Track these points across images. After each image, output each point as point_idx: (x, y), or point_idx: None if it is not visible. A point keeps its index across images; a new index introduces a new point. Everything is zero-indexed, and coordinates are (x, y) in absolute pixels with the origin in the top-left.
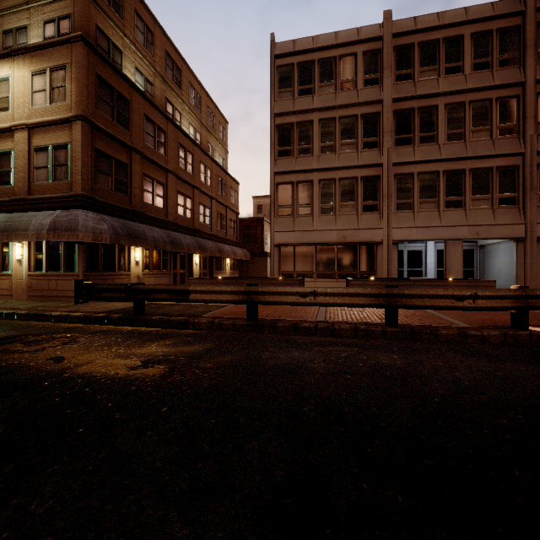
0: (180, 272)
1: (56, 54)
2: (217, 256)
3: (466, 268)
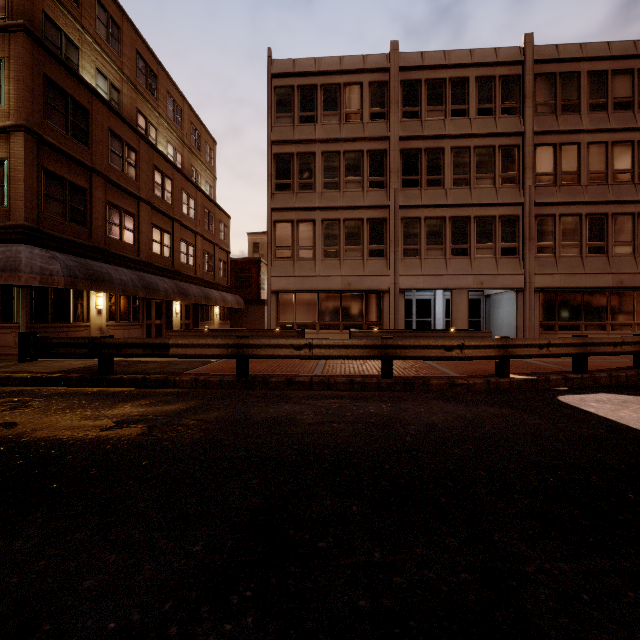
0: (155, 322)
1: None
2: (203, 304)
3: (473, 319)
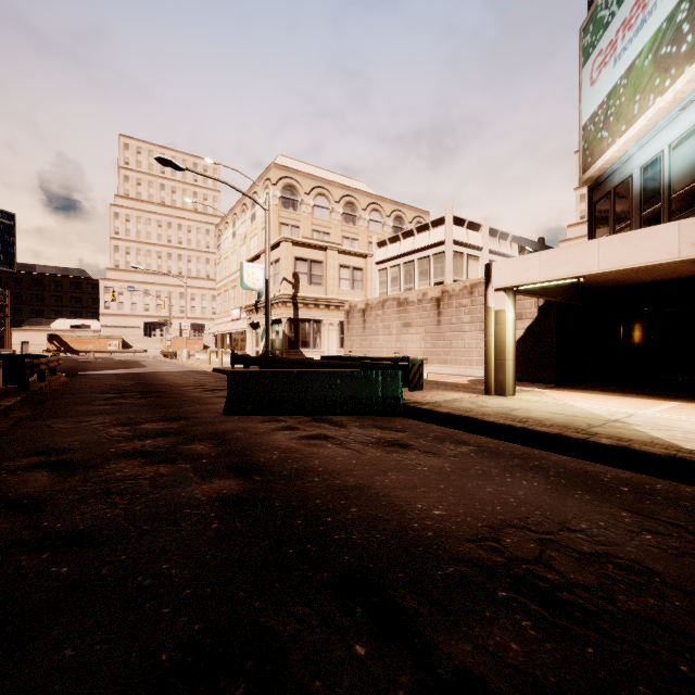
0: None
1: None
2: None
3: None
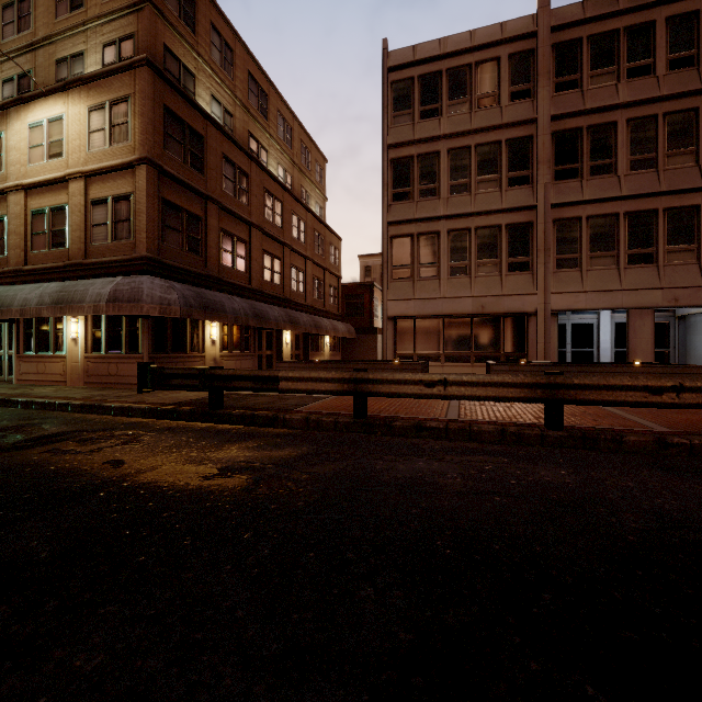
0: (266, 353)
1: (117, 83)
2: (313, 333)
3: (657, 348)
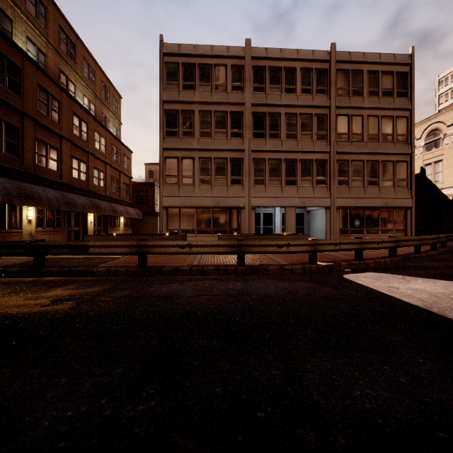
0: (74, 229)
1: None
2: (111, 215)
3: (299, 226)
